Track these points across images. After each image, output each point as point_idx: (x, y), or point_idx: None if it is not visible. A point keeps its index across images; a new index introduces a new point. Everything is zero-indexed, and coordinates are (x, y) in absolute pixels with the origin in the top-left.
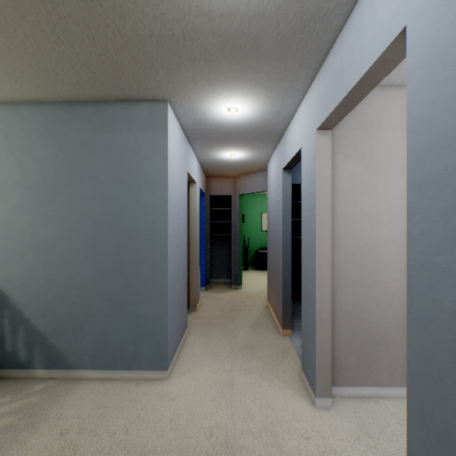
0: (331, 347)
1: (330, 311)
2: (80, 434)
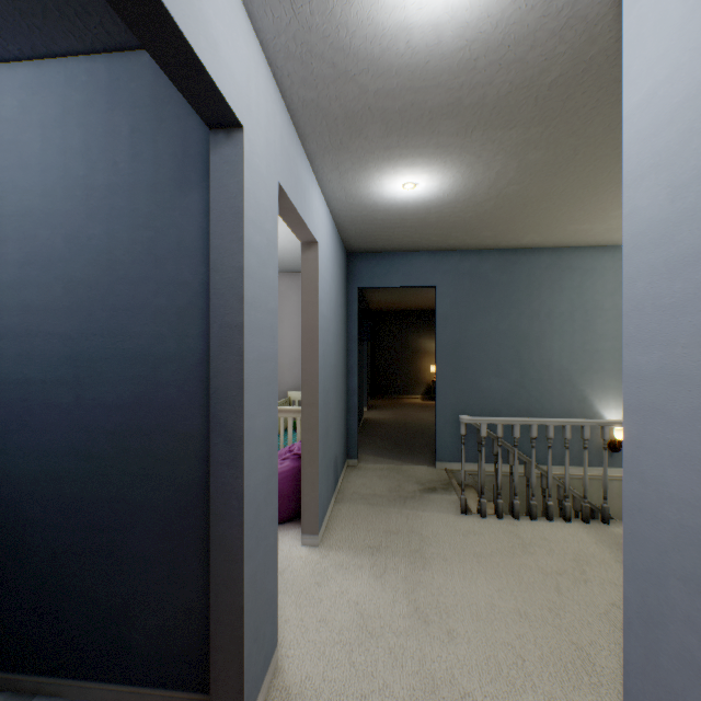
0: None
1: None
2: None
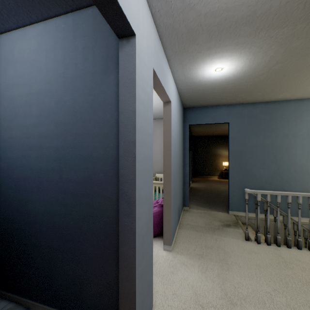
0: None
1: None
2: None
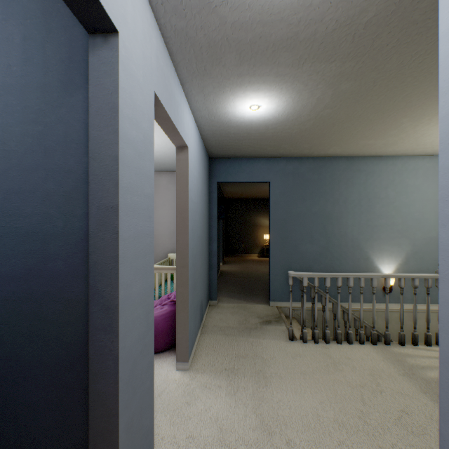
0: None
1: None
2: (428, 446)
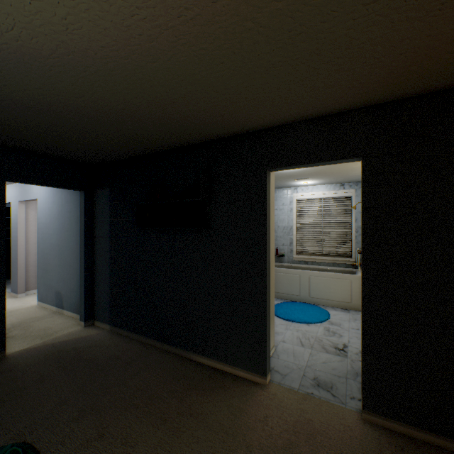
0: (26, 277)
1: (25, 263)
2: None
